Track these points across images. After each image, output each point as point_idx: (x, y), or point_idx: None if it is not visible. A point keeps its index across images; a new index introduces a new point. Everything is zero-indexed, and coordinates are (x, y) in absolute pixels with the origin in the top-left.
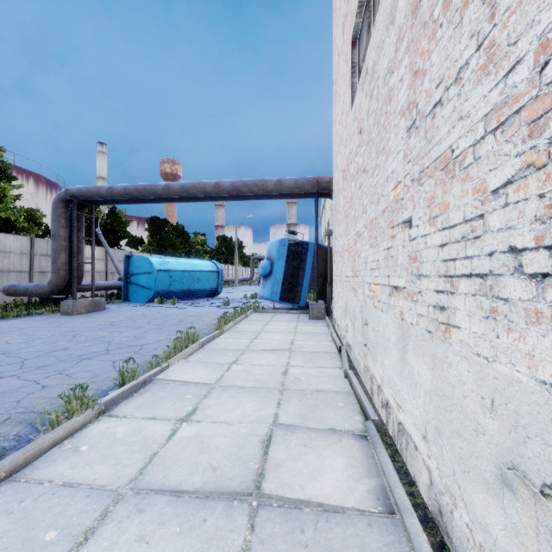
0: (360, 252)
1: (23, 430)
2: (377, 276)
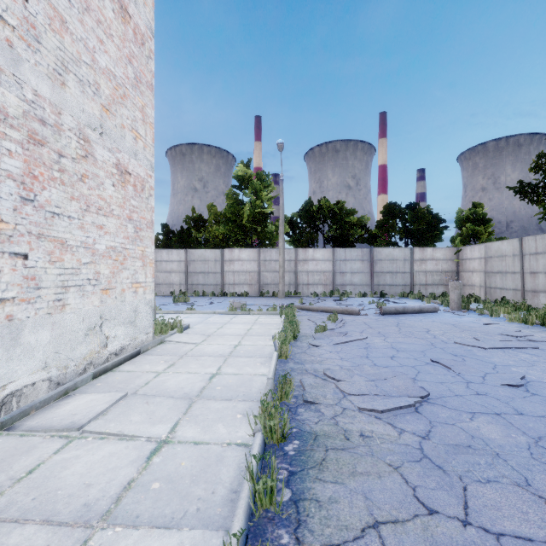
0: None
1: (308, 427)
2: None
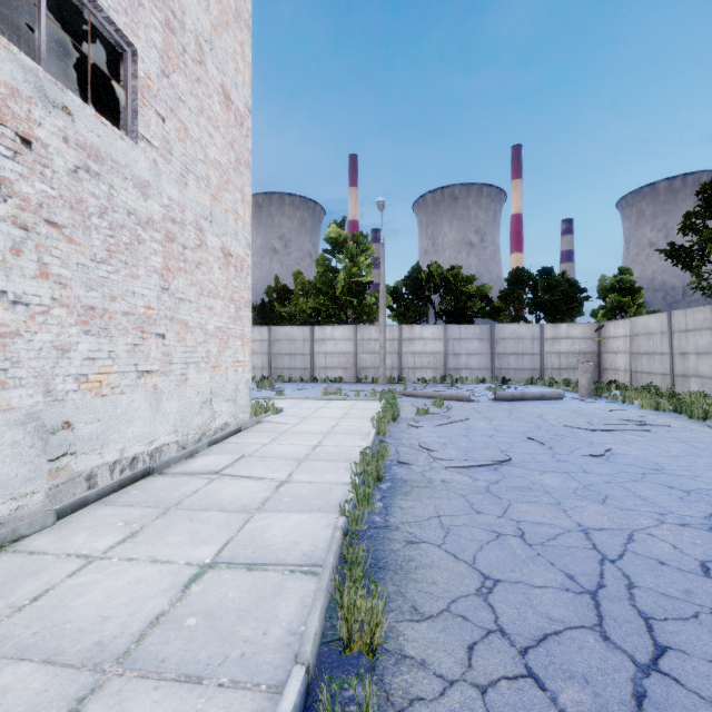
0: (22, 330)
1: (400, 476)
2: (111, 365)
